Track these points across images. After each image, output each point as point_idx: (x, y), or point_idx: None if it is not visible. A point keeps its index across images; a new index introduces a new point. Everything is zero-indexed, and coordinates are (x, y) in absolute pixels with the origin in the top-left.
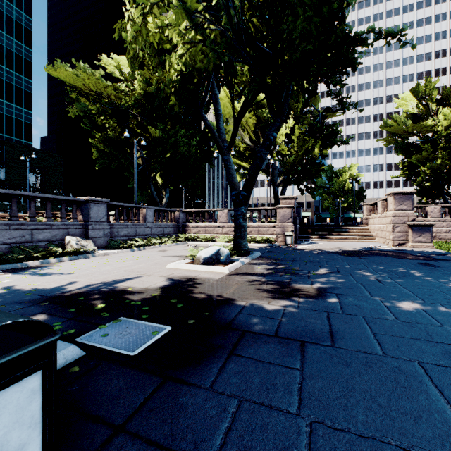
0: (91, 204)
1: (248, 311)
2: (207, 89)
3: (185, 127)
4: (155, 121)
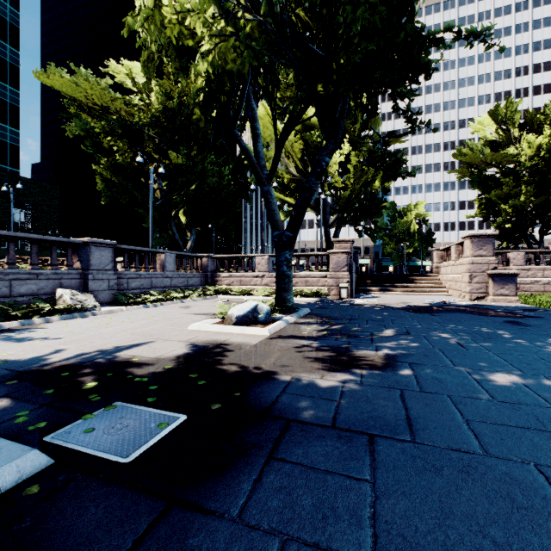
0: (92, 247)
1: (294, 389)
2: (242, 100)
3: (215, 152)
4: (177, 144)
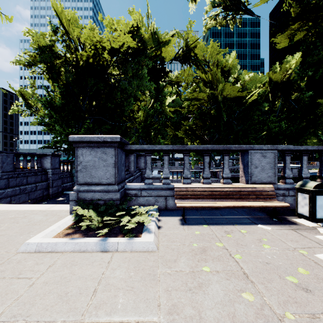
0: None
1: None
2: None
3: None
4: None
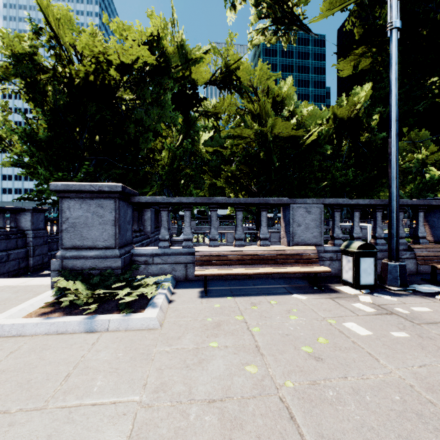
0: None
1: None
2: None
3: None
4: None
